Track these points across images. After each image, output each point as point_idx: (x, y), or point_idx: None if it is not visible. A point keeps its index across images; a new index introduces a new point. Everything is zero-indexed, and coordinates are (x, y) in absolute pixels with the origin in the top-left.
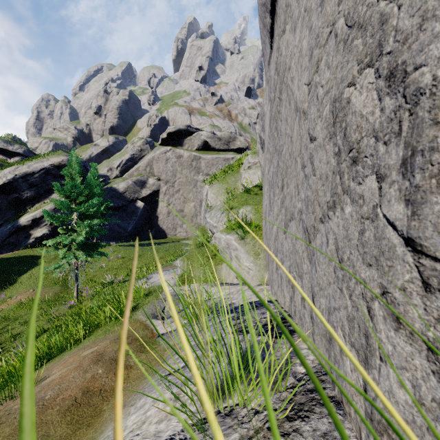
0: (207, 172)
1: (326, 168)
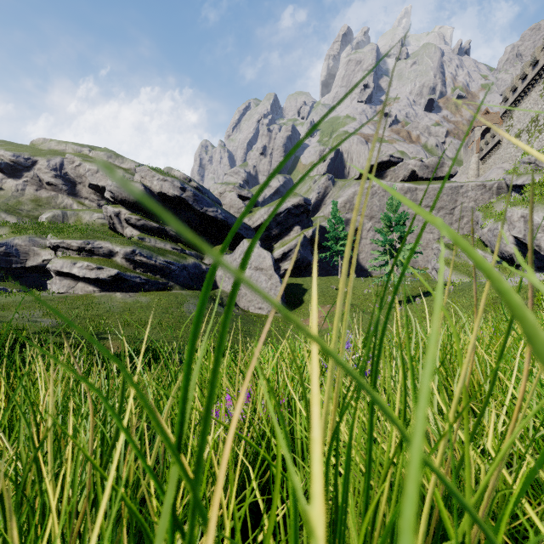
0: (427, 204)
1: None
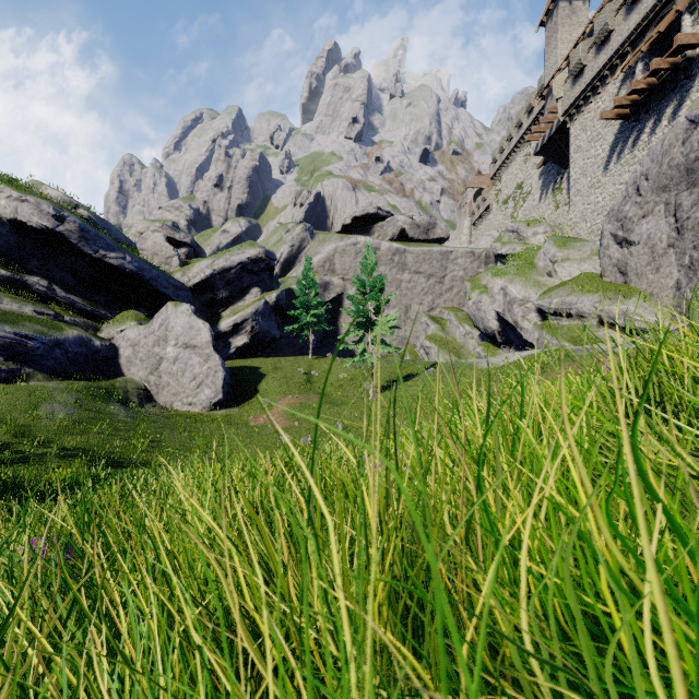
0: (417, 270)
1: None
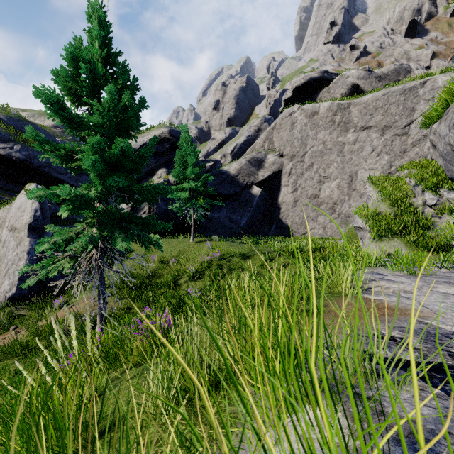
0: (365, 125)
1: None
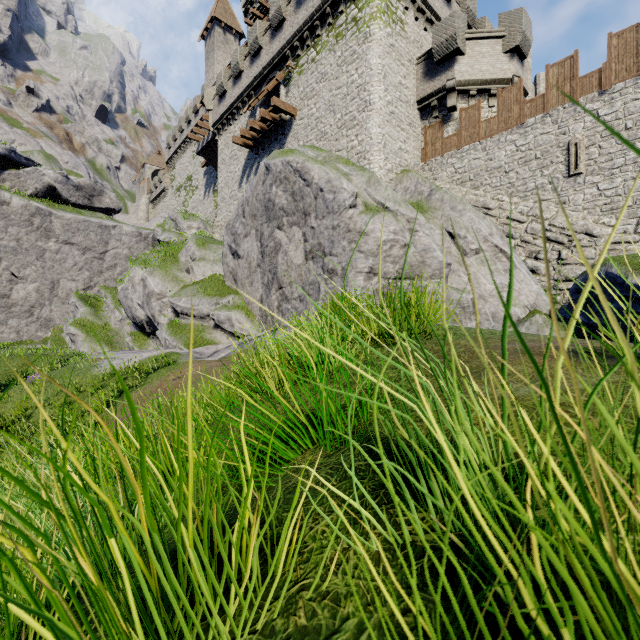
0: (68, 240)
1: (309, 289)
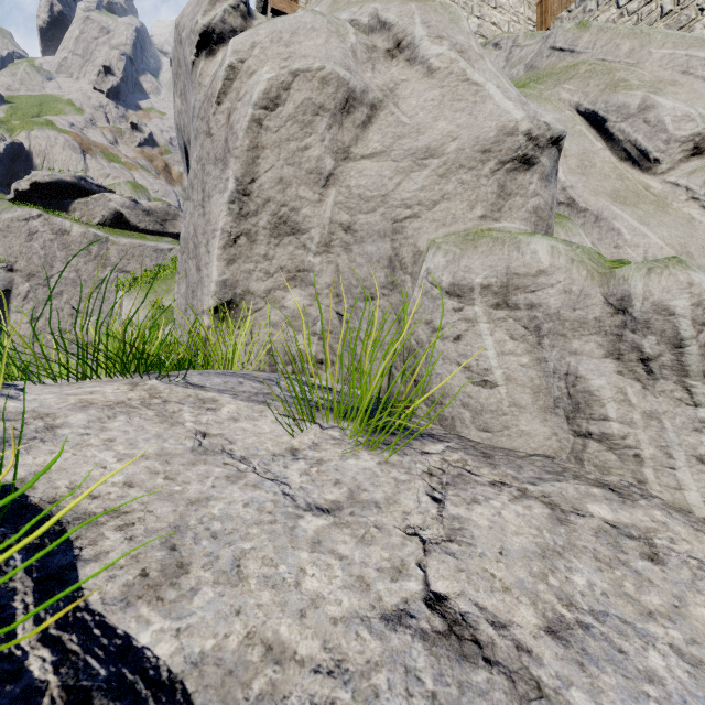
0: (123, 268)
1: None
